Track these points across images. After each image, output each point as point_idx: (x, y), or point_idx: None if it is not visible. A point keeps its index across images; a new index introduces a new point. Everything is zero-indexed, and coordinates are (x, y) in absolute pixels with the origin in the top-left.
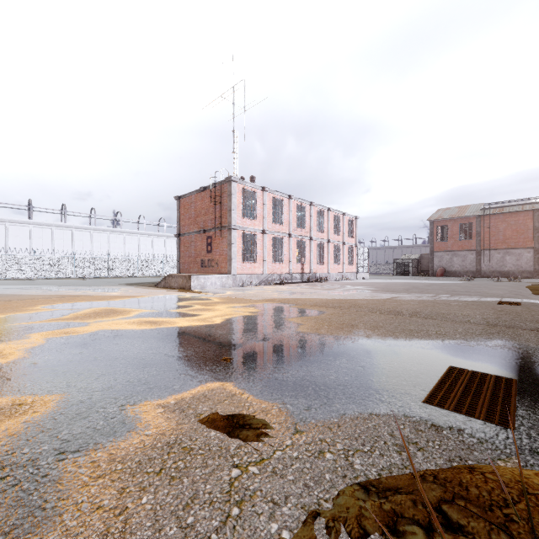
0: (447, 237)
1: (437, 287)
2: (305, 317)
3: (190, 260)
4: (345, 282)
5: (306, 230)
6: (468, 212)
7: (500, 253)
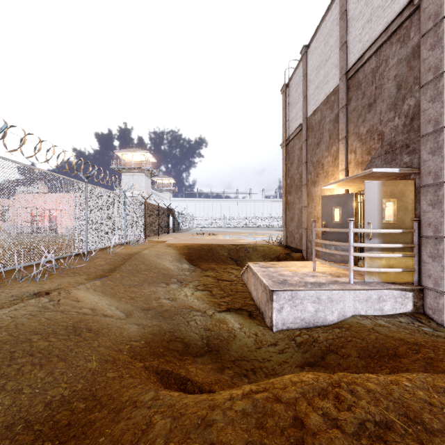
0: None
1: None
2: None
3: None
4: None
5: None
6: None
7: None
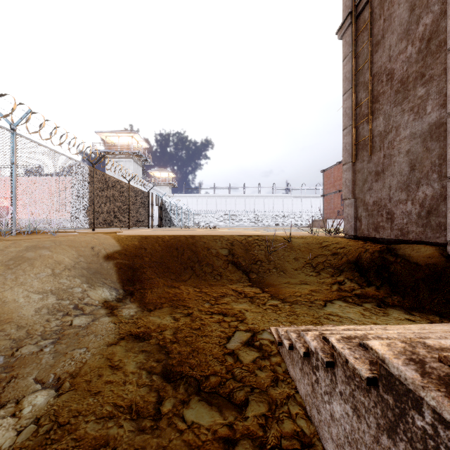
0: None
1: None
2: None
3: (330, 211)
4: None
5: None
6: None
7: None
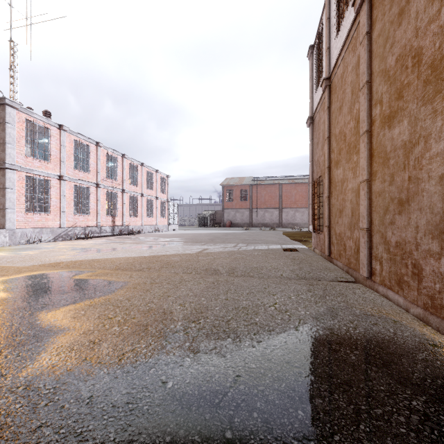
0: (233, 199)
1: (232, 236)
2: (86, 301)
3: None
4: (158, 234)
5: (118, 182)
6: (245, 182)
7: (263, 211)
